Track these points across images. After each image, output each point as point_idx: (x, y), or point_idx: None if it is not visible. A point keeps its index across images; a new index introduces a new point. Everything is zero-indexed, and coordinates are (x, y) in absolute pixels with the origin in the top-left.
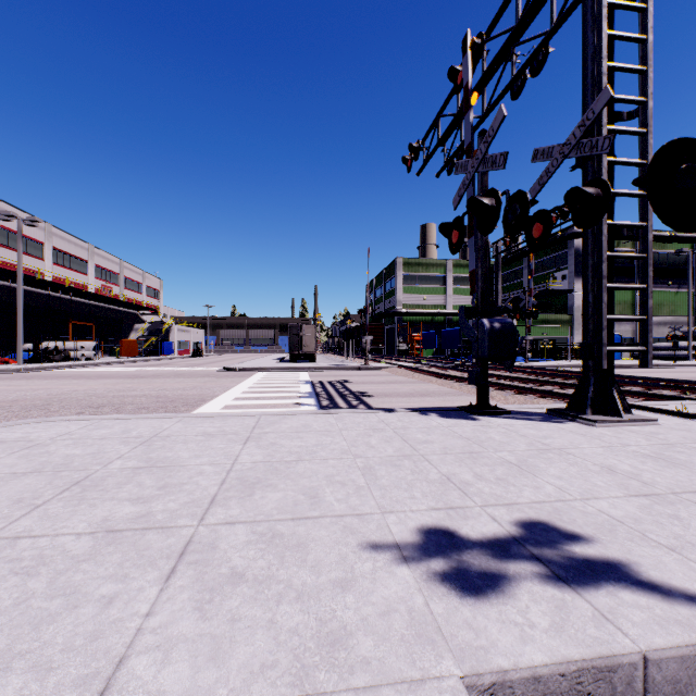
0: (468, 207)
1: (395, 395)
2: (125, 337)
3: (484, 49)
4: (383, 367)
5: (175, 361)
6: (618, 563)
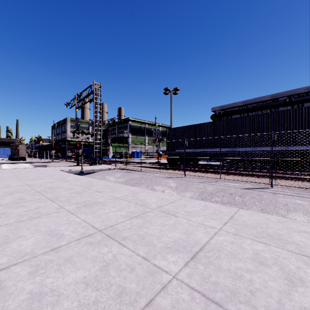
0: (74, 131)
1: None
2: None
3: (82, 94)
4: (59, 161)
5: None
6: (75, 169)
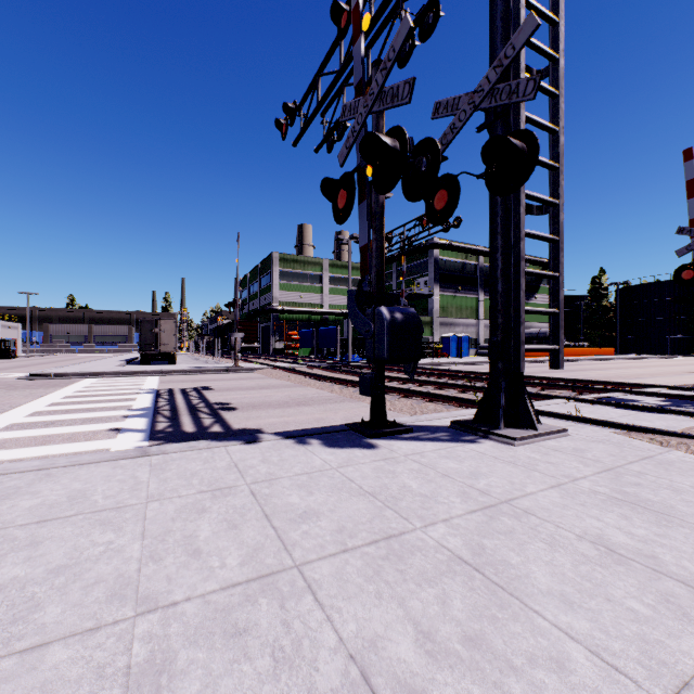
0: (362, 150)
1: (266, 405)
2: None
3: None
4: (256, 368)
5: None
6: None
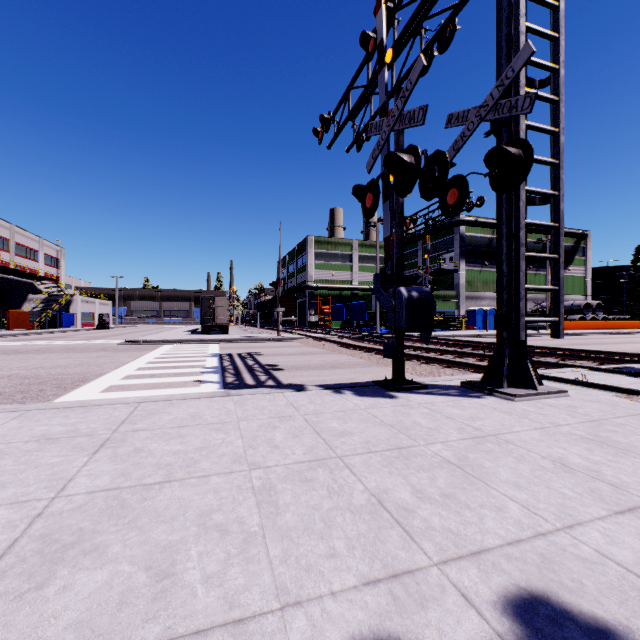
0: (385, 164)
1: (306, 367)
2: (17, 308)
3: (395, 17)
4: (295, 338)
5: (75, 334)
6: None
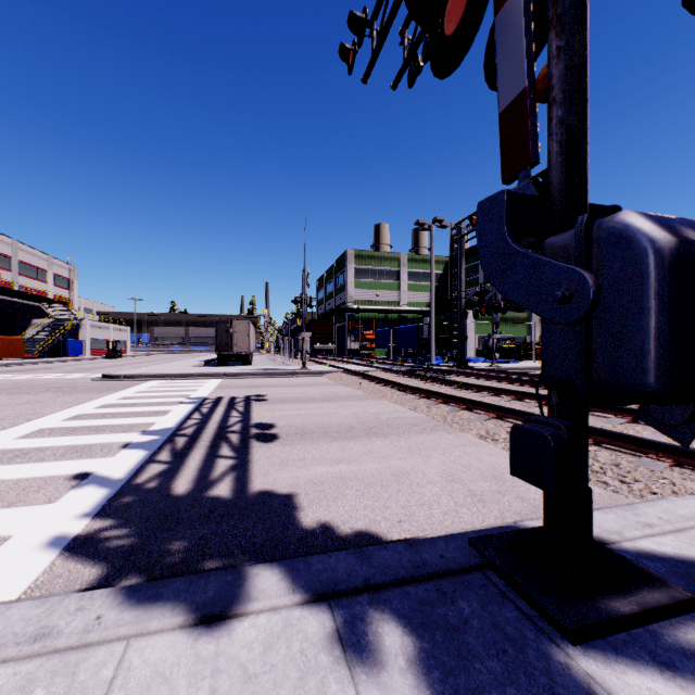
0: None
1: (320, 433)
2: (20, 334)
3: None
4: (325, 371)
5: (70, 364)
6: None
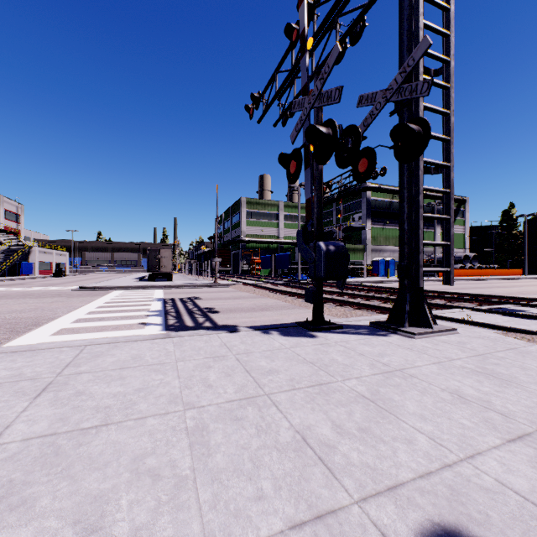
0: (306, 136)
1: (239, 310)
2: None
3: (315, 13)
4: (230, 284)
5: (33, 281)
6: None
